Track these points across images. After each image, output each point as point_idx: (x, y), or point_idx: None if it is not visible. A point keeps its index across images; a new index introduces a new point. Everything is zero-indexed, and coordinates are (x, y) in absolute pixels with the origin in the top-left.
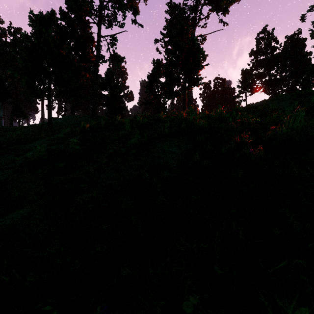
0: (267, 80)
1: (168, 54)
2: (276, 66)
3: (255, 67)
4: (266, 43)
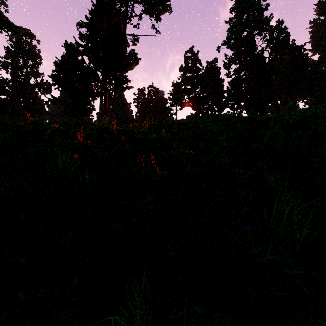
0: (193, 96)
1: (80, 36)
2: (200, 85)
3: (184, 82)
4: (193, 63)
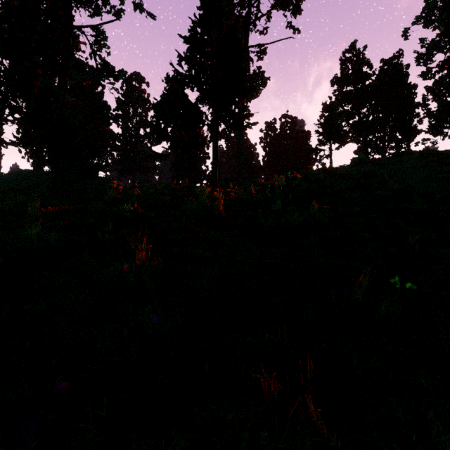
0: (356, 122)
1: (179, 60)
2: (370, 102)
3: (339, 102)
4: (355, 67)
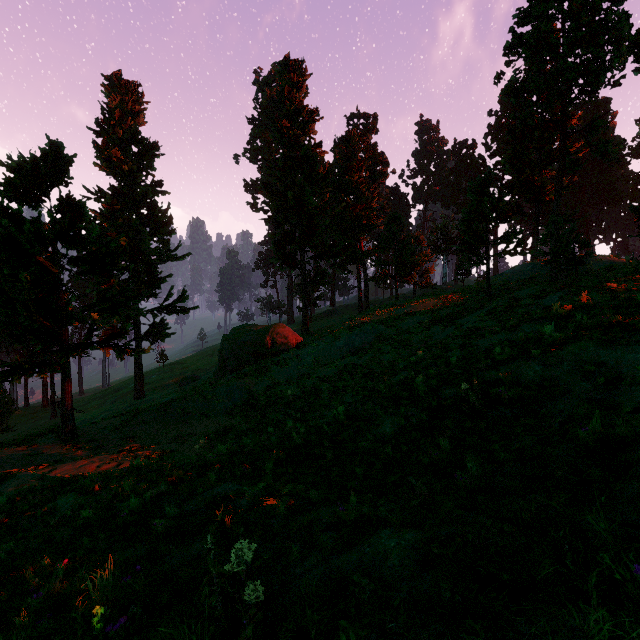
0: None
1: None
2: None
3: None
4: None
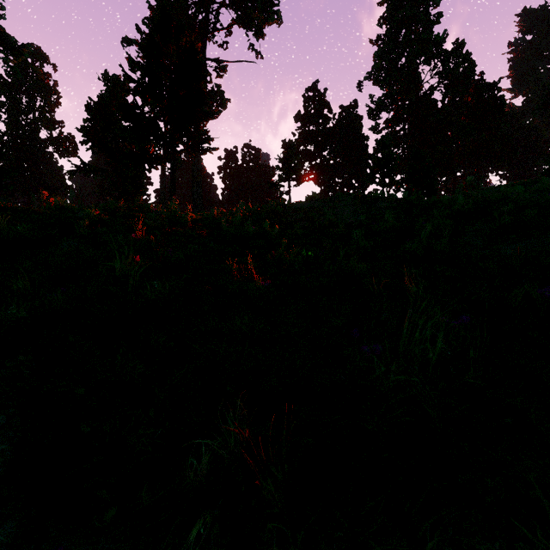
0: (318, 164)
1: (131, 65)
2: (330, 146)
3: (302, 141)
4: (317, 108)
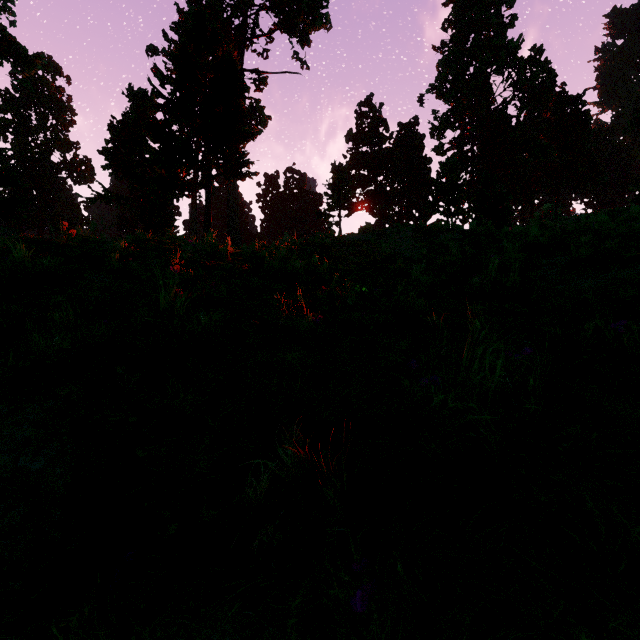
0: (372, 191)
1: (161, 78)
2: (386, 170)
3: (355, 164)
4: (372, 125)
